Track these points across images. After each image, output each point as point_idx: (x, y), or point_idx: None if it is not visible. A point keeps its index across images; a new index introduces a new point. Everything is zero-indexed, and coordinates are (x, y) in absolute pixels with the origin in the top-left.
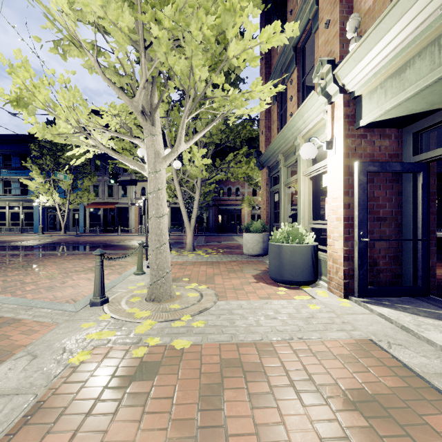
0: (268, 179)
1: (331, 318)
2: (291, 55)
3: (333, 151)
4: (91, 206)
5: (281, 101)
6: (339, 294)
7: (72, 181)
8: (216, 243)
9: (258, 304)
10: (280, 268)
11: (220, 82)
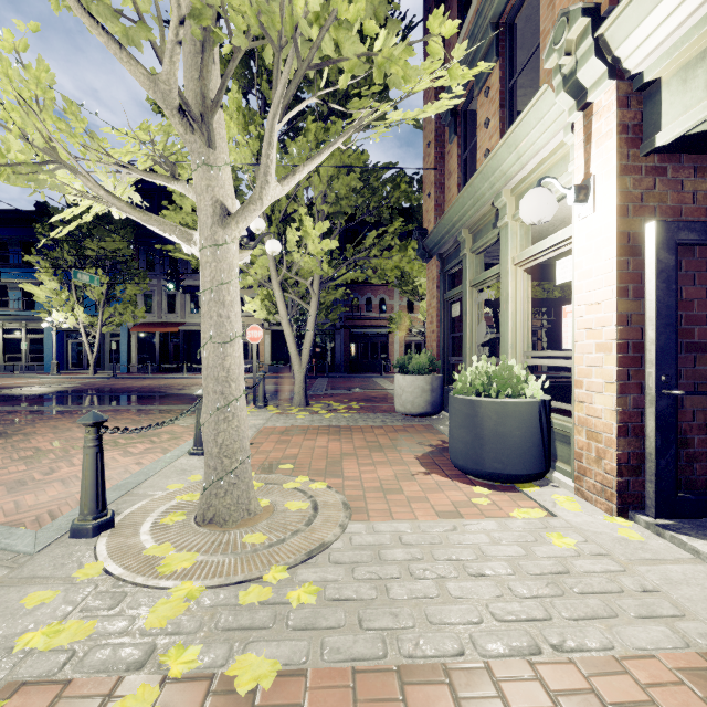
0: (439, 278)
1: (611, 574)
2: (487, 39)
3: (589, 206)
4: (139, 329)
5: (464, 135)
6: (605, 506)
7: (106, 288)
8: (347, 391)
9: (437, 531)
10: (476, 447)
11: (355, 16)
